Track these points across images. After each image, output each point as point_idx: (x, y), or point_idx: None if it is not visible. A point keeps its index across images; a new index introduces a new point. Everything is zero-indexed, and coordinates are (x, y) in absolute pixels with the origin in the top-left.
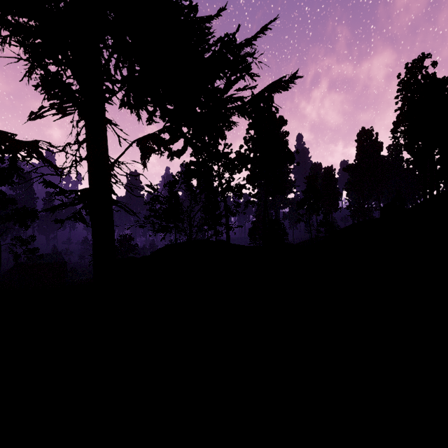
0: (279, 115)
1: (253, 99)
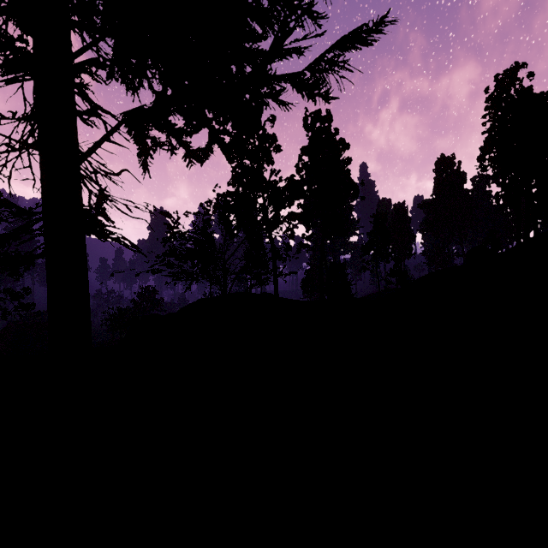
0: (340, 138)
1: (316, 59)
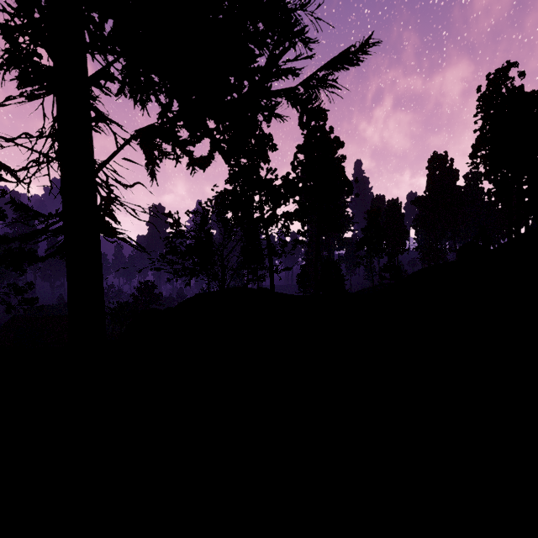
0: (334, 136)
1: (309, 77)
